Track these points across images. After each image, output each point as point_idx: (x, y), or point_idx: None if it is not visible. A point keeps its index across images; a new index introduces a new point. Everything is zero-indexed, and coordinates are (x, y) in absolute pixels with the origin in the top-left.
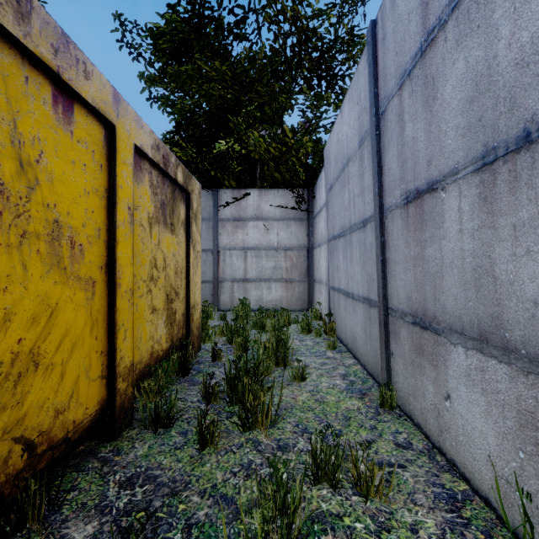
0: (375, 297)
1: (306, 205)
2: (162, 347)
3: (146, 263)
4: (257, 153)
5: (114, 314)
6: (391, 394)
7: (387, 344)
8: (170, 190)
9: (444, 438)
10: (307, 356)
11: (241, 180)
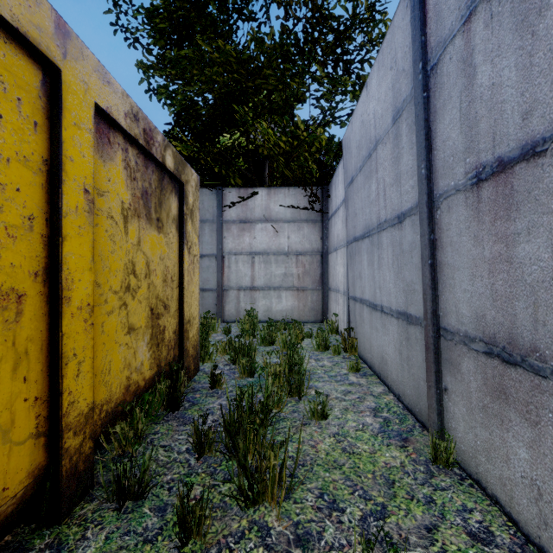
0: (417, 312)
1: (320, 205)
2: (145, 376)
3: (119, 268)
4: (265, 148)
5: (59, 341)
6: (447, 446)
7: (439, 375)
8: (156, 177)
9: (552, 536)
10: (326, 381)
11: (248, 179)
